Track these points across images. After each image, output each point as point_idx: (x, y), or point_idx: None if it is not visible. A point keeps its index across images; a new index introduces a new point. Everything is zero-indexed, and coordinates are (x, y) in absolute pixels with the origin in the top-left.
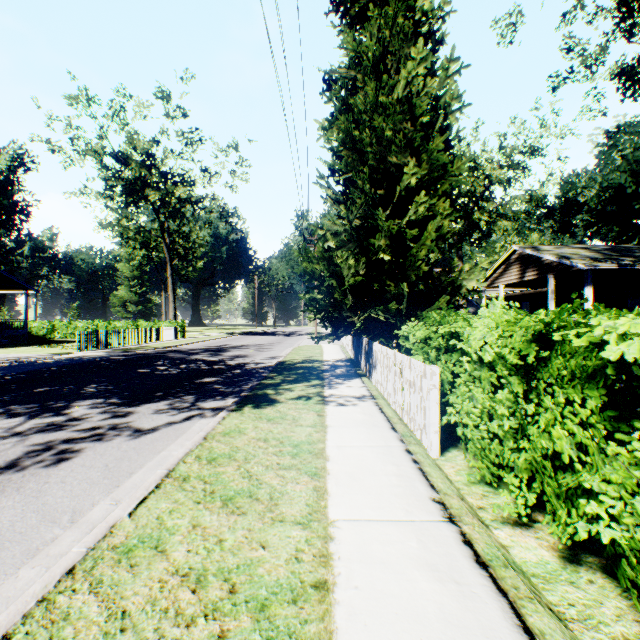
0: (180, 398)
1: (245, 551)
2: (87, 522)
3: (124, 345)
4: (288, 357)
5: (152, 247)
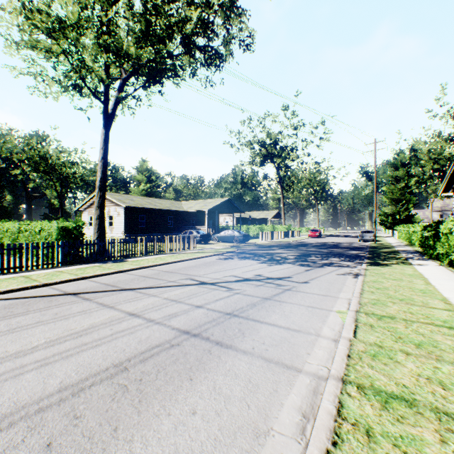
0: None
1: (380, 239)
2: None
3: None
4: None
5: None
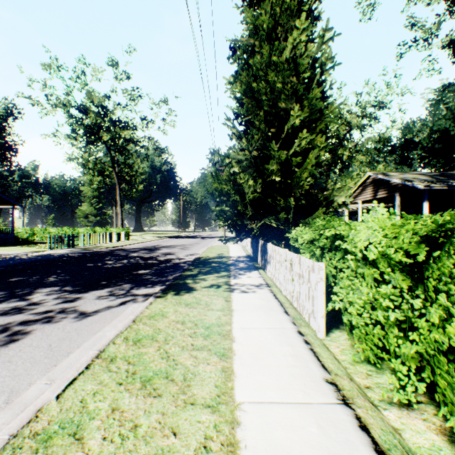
0: (119, 286)
1: (157, 439)
2: (20, 403)
3: (84, 245)
4: (203, 254)
5: (106, 175)
